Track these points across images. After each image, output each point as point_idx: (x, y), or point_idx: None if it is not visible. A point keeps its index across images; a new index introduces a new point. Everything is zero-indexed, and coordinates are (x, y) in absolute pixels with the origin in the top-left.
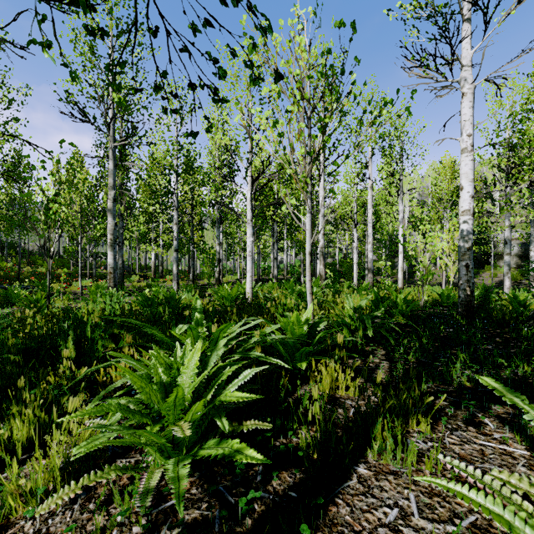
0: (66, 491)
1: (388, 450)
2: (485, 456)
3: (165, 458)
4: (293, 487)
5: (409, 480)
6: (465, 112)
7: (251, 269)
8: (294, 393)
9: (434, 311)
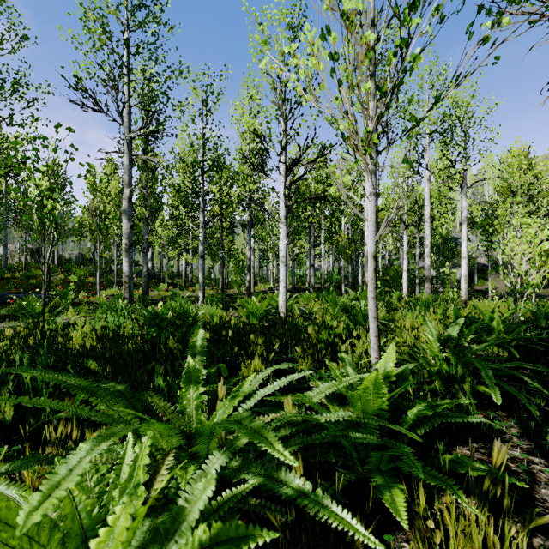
0: None
1: None
2: None
3: None
4: None
5: None
6: None
7: (285, 277)
8: None
9: (539, 338)
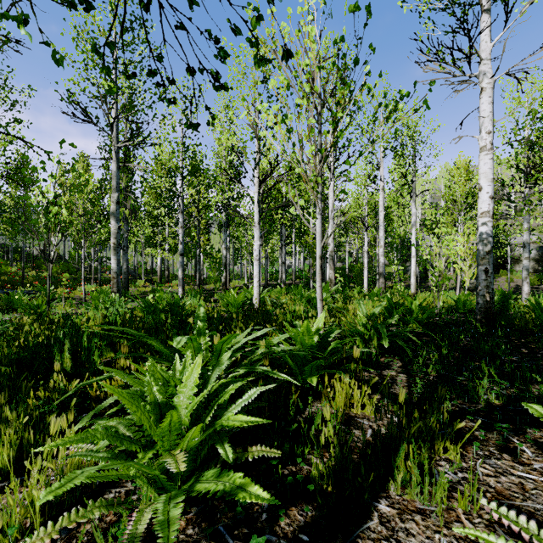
0: (39, 535)
1: (413, 484)
2: (526, 492)
3: (158, 490)
4: (304, 528)
5: (439, 521)
6: (485, 108)
7: (258, 273)
8: (305, 410)
9: (450, 318)
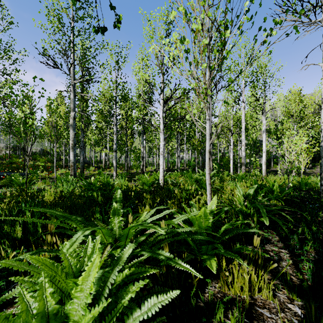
0: None
1: None
2: None
3: None
4: None
5: None
6: None
7: (163, 163)
8: (204, 292)
9: (299, 195)
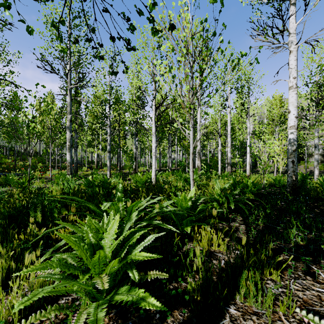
0: None
1: (251, 296)
2: (322, 301)
3: (91, 299)
4: None
5: (268, 320)
6: (292, 63)
7: (155, 163)
8: (183, 248)
9: (271, 190)
